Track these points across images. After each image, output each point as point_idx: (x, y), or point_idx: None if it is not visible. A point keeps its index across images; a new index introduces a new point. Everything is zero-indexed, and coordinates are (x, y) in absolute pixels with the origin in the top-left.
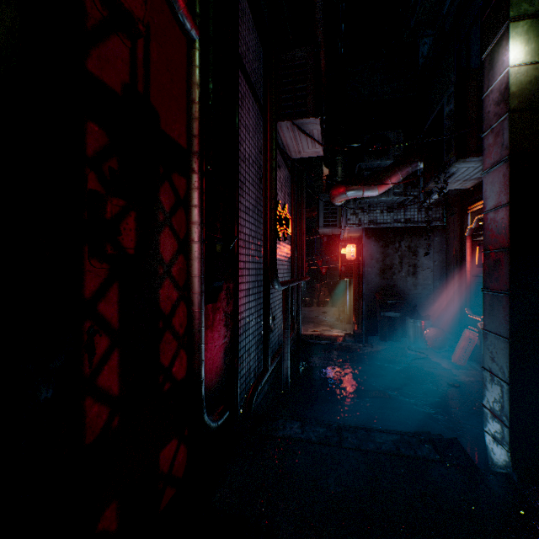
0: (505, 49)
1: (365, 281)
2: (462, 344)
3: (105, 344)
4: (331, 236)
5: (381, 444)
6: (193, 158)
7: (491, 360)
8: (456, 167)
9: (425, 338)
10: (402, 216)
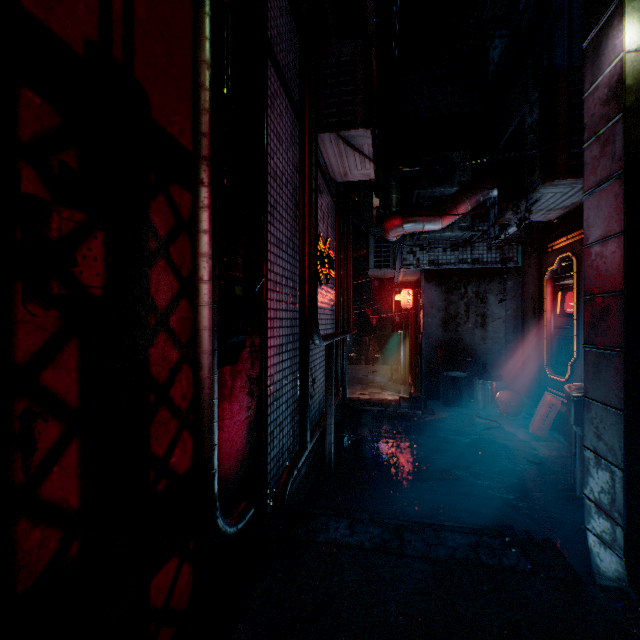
0: (618, 29)
1: (424, 334)
2: (543, 411)
3: (55, 433)
4: (382, 279)
5: (454, 549)
6: (201, 165)
7: (596, 438)
8: (541, 192)
9: (497, 402)
10: (468, 256)
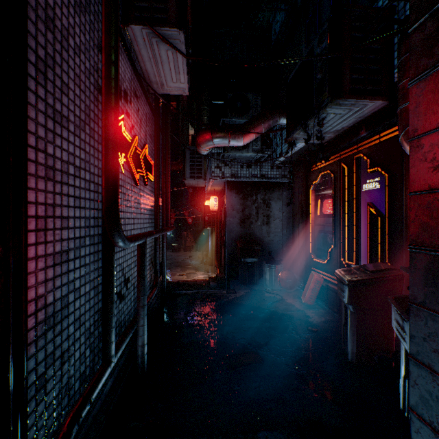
0: None
1: (227, 230)
2: (312, 286)
3: None
4: (196, 189)
5: None
6: None
7: (433, 352)
8: (327, 111)
9: (280, 280)
10: (258, 172)
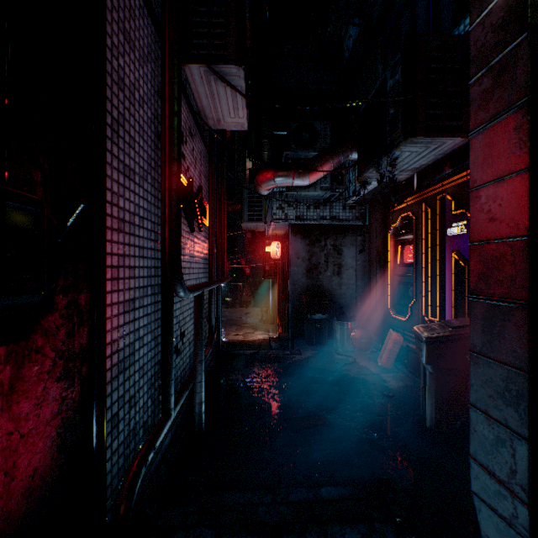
0: None
1: (291, 281)
2: (389, 346)
3: None
4: (255, 233)
5: None
6: None
7: (488, 398)
8: (401, 150)
9: (352, 340)
10: (328, 213)
